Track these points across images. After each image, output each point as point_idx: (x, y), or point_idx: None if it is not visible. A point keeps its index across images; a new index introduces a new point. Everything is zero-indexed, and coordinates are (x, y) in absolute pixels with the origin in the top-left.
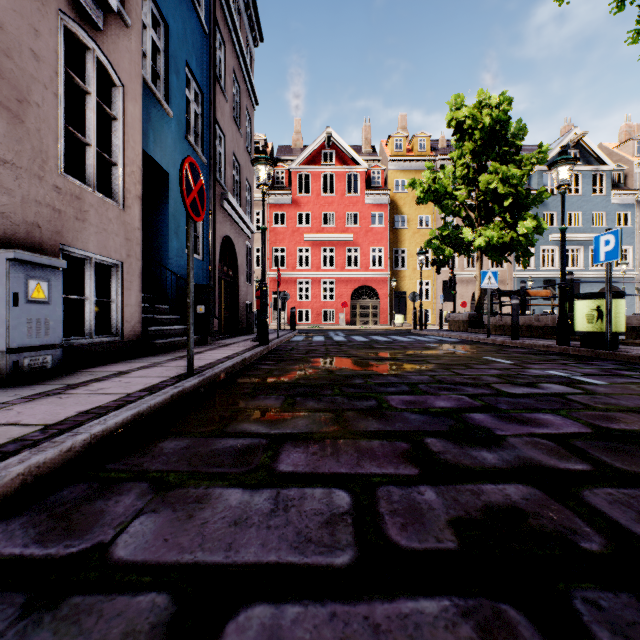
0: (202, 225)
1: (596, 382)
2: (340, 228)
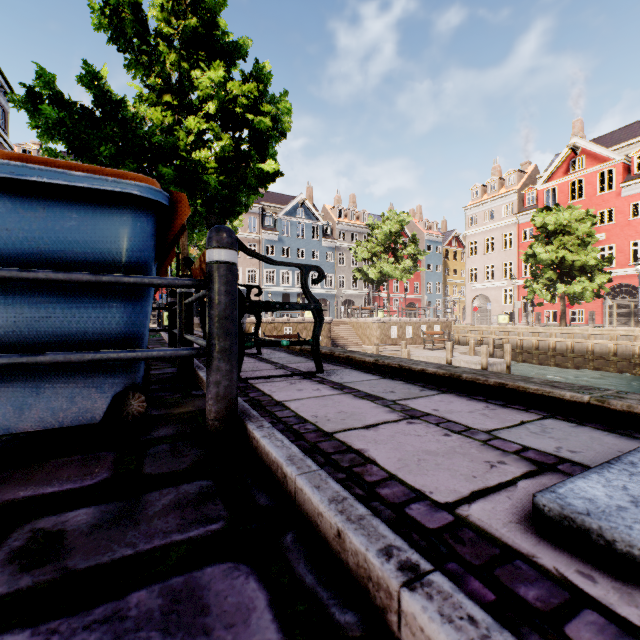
0: None
1: None
2: None
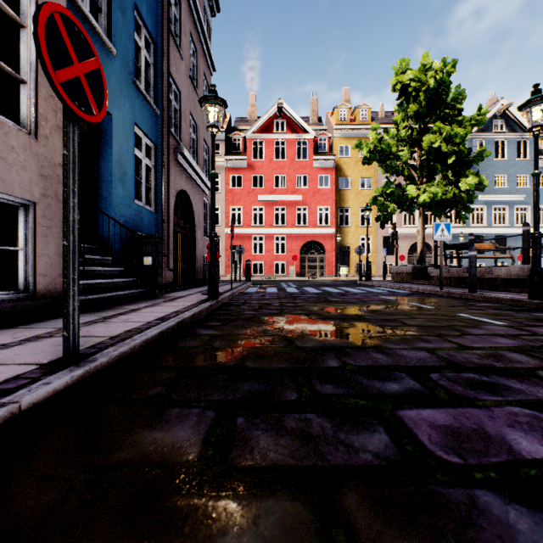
0: (154, 176)
1: None
2: (290, 189)
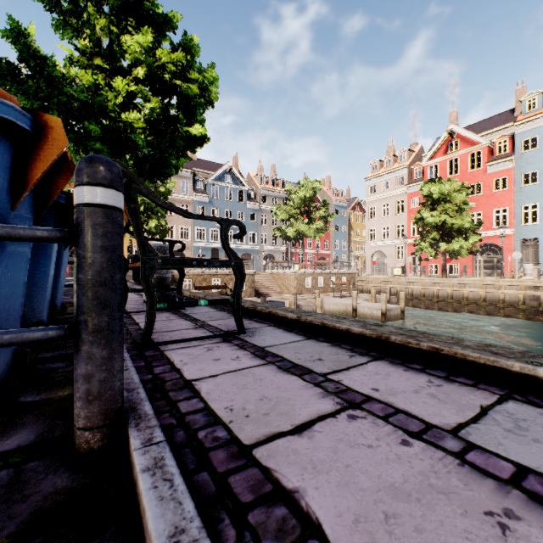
0: None
1: None
2: None
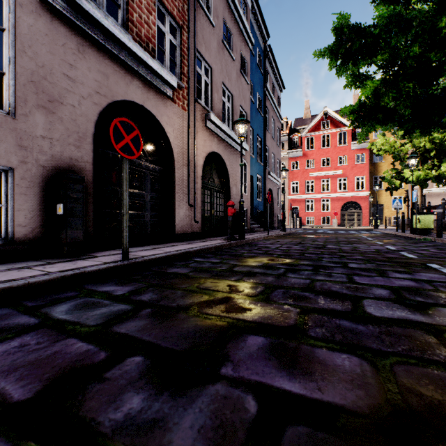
0: (261, 188)
1: (370, 239)
2: (333, 167)
